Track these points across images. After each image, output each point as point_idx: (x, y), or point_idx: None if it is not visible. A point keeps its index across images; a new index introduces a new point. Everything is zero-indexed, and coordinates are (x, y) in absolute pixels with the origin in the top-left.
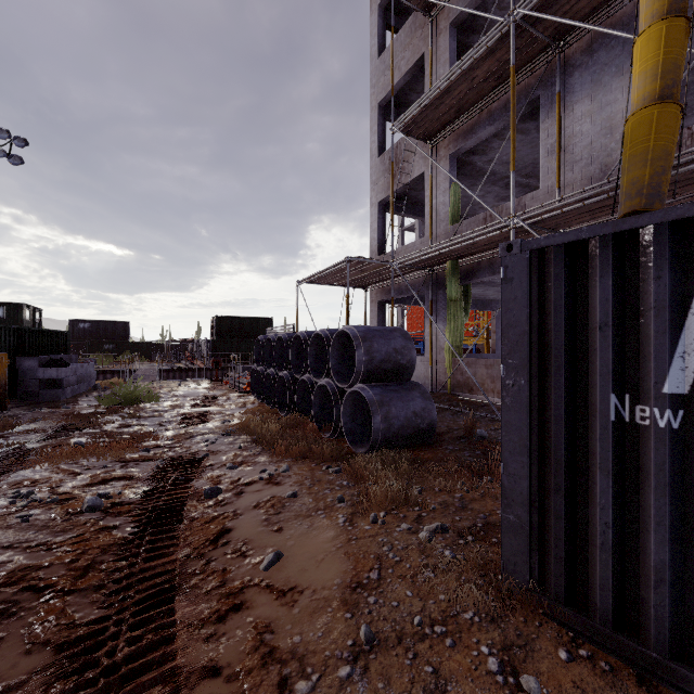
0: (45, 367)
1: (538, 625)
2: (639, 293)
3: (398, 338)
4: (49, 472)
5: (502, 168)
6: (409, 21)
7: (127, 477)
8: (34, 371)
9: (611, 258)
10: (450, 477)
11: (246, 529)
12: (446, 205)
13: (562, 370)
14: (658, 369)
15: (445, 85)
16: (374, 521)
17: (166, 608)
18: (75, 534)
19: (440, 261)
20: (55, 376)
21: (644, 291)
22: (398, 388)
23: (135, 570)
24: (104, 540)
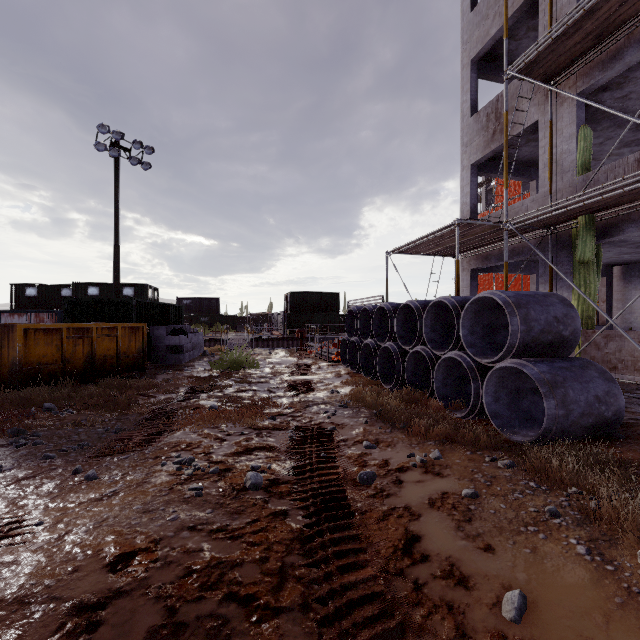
0: (170, 335)
1: None
2: None
3: (557, 305)
4: (197, 435)
5: (639, 104)
6: None
7: (267, 447)
8: (162, 338)
9: None
10: None
11: (441, 540)
12: (571, 153)
13: None
14: None
15: (593, 1)
16: None
17: None
18: (249, 518)
19: (569, 217)
20: (178, 343)
21: None
22: (567, 365)
23: (335, 586)
24: (282, 532)
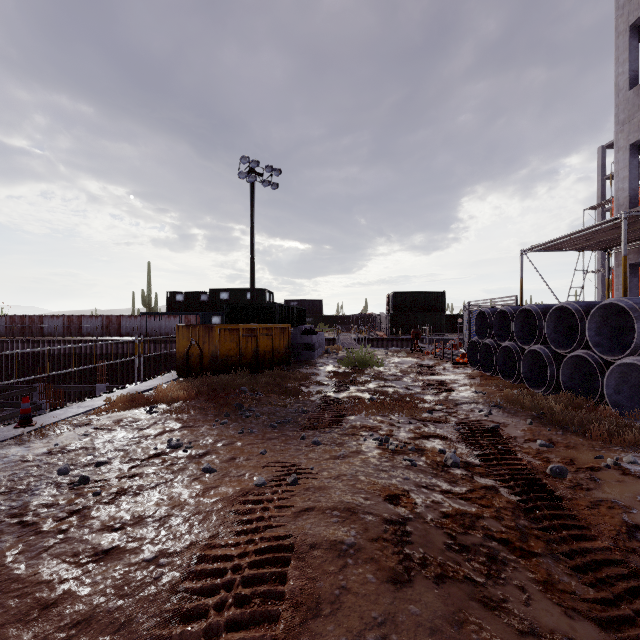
0: (302, 334)
1: None
2: None
3: None
4: (373, 420)
5: None
6: None
7: (439, 436)
8: (297, 337)
9: None
10: None
11: None
12: None
13: None
14: None
15: None
16: None
17: None
18: (466, 487)
19: None
20: (310, 342)
21: None
22: None
23: (573, 548)
24: (501, 502)
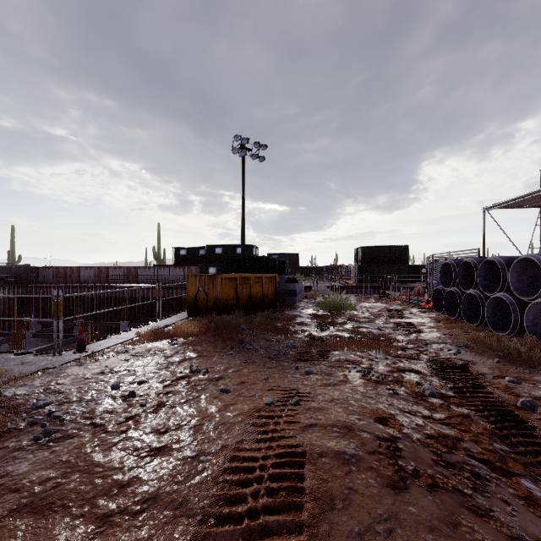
0: (286, 282)
1: None
2: None
3: None
4: (354, 355)
5: None
6: None
7: (414, 371)
8: (281, 285)
9: None
10: None
11: None
12: None
13: None
14: None
15: None
16: None
17: None
18: (444, 414)
19: None
20: (292, 289)
21: None
22: None
23: None
24: (478, 428)
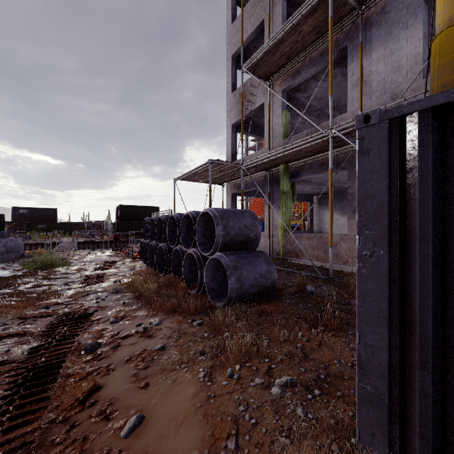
0: None
1: None
2: None
3: (247, 218)
4: None
5: (316, 103)
6: None
7: (21, 333)
8: None
9: None
10: (291, 328)
11: (115, 386)
12: (279, 125)
13: (429, 240)
14: None
15: (280, 35)
16: (231, 375)
17: None
18: None
19: (276, 164)
20: None
21: None
22: (248, 256)
23: None
24: None
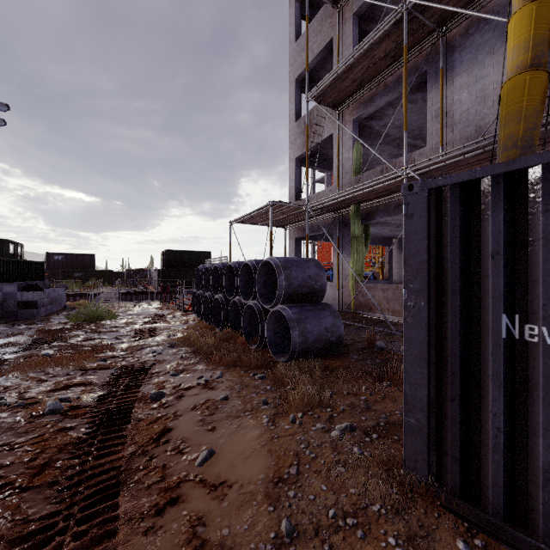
0: (22, 291)
1: (437, 516)
2: (528, 225)
3: (312, 267)
4: (19, 379)
5: (395, 131)
6: (320, 12)
7: (86, 383)
8: (13, 294)
9: (502, 195)
10: (356, 382)
11: (184, 429)
12: (350, 160)
13: (457, 293)
14: (546, 292)
15: (349, 62)
16: (293, 421)
17: (111, 503)
18: (36, 434)
19: (346, 205)
20: (31, 299)
21: (533, 223)
22: (312, 308)
23: (86, 467)
24: (61, 440)
